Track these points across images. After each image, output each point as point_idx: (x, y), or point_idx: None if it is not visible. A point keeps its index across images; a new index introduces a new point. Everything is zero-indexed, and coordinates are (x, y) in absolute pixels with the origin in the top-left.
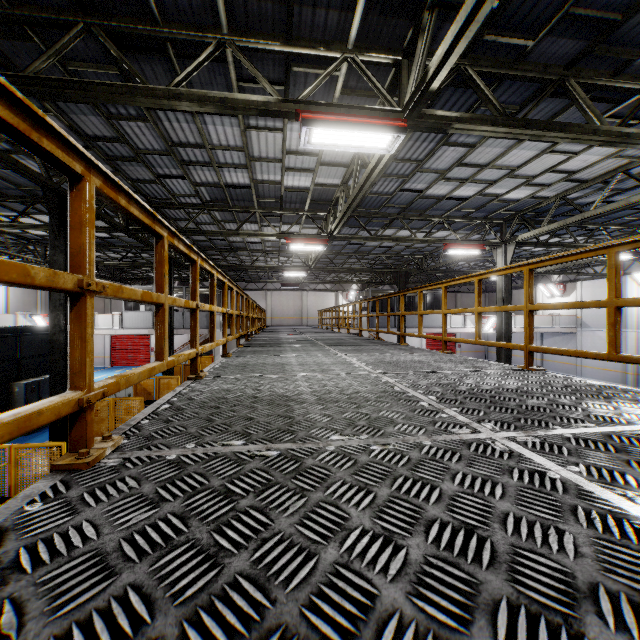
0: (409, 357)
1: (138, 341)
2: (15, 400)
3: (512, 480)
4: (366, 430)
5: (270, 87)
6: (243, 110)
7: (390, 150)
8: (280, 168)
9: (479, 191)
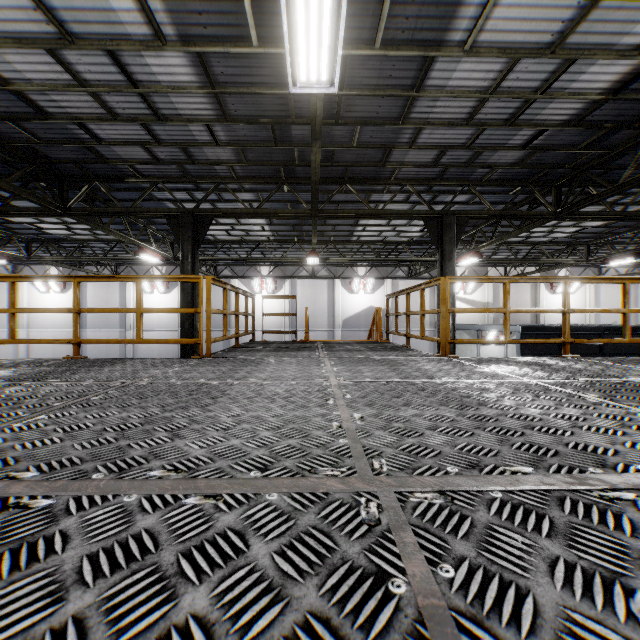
0: None
1: None
2: None
3: None
4: None
5: None
6: None
7: None
8: None
9: None
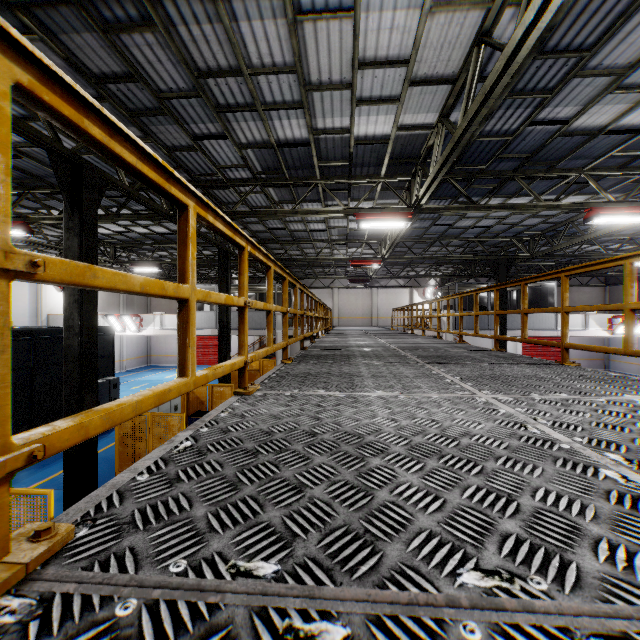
0: None
1: (208, 341)
2: None
3: None
4: None
5: None
6: None
7: None
8: (349, 102)
9: None
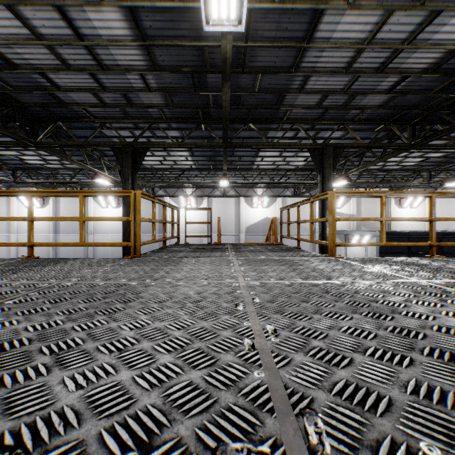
0: None
1: None
2: None
3: None
4: None
5: None
6: None
7: None
8: None
9: None
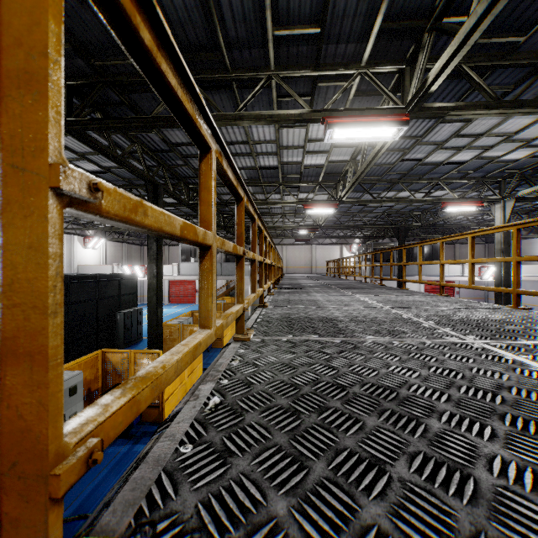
0: (411, 298)
1: (187, 285)
2: (117, 324)
3: (480, 358)
4: (388, 335)
5: (303, 103)
6: (284, 121)
7: (395, 137)
8: (302, 152)
9: (476, 155)
